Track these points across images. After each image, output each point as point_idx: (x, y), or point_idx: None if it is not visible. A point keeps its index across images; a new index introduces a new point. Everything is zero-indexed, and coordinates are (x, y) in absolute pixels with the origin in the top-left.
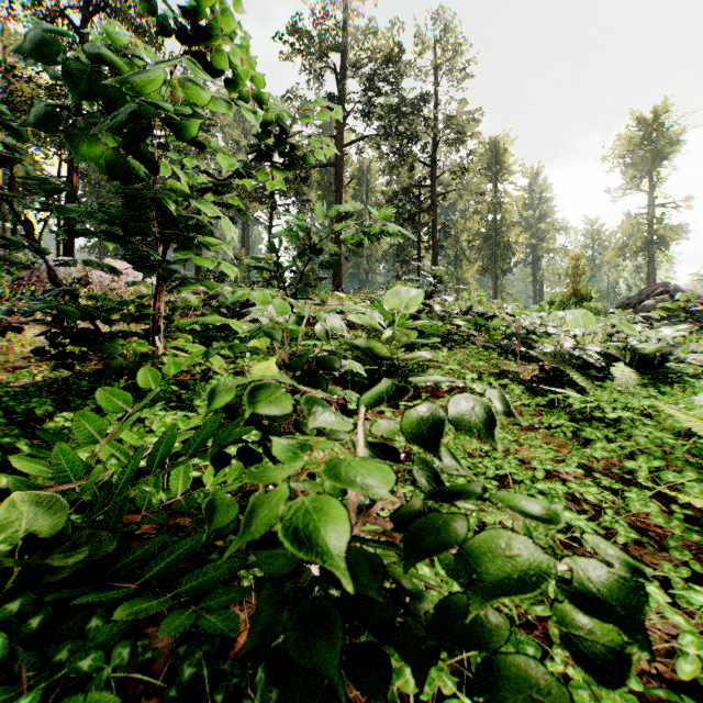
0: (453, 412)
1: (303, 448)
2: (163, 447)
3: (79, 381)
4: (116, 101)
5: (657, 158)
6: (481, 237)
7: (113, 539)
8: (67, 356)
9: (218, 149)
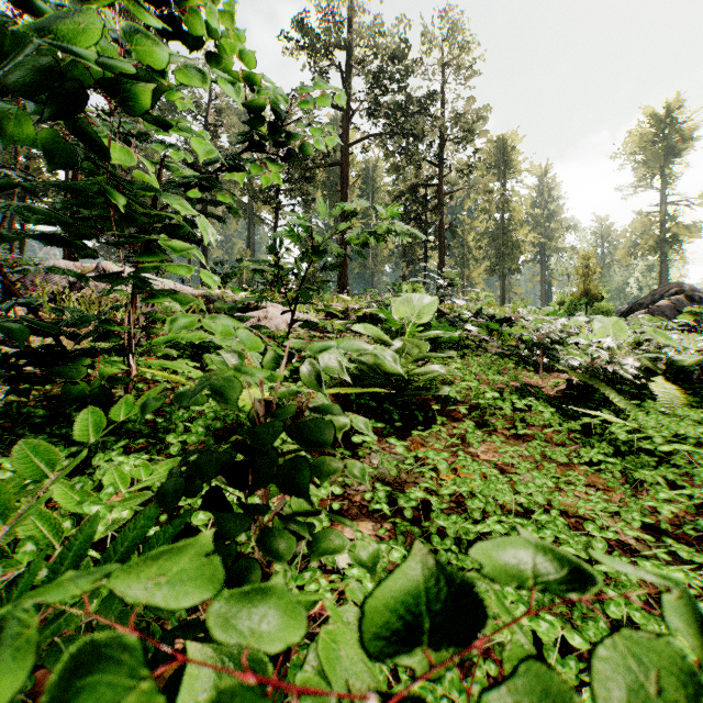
0: None
1: None
2: (70, 557)
3: (35, 410)
4: None
5: (669, 155)
6: (489, 237)
7: None
8: (27, 377)
9: (188, 130)
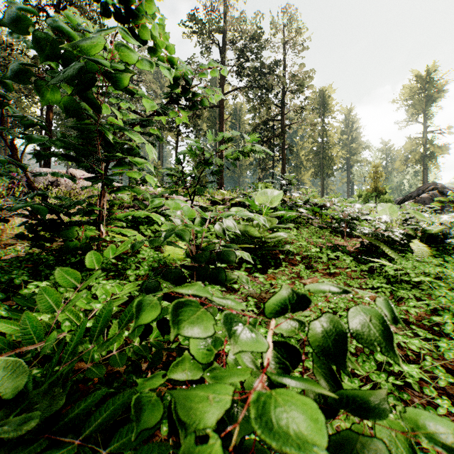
0: (352, 324)
1: (215, 344)
2: (101, 320)
3: (47, 256)
4: (71, 61)
5: (429, 101)
6: (313, 153)
7: (63, 394)
8: (40, 238)
9: (143, 95)
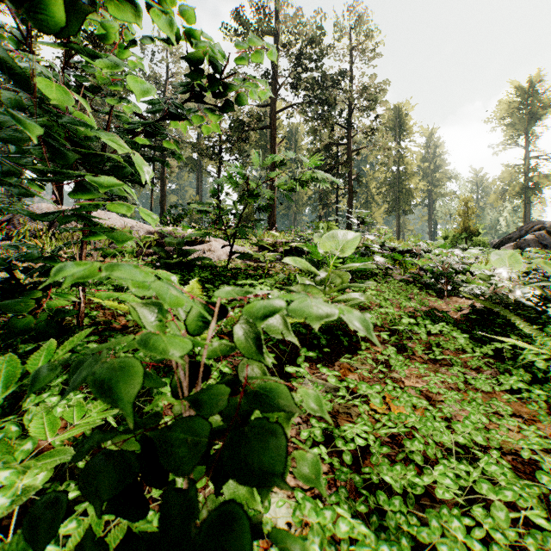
0: None
1: None
2: None
3: None
4: None
5: (532, 119)
6: (387, 185)
7: None
8: None
9: (121, 64)
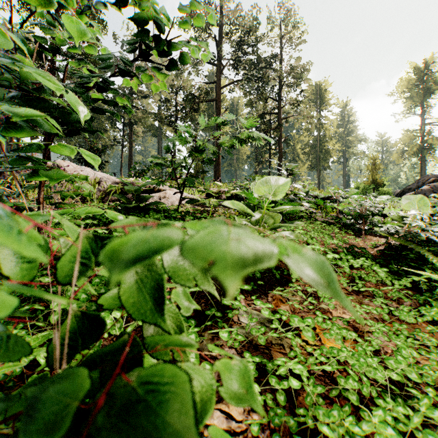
0: None
1: None
2: None
3: None
4: None
5: (426, 93)
6: (310, 146)
7: None
8: None
9: None
